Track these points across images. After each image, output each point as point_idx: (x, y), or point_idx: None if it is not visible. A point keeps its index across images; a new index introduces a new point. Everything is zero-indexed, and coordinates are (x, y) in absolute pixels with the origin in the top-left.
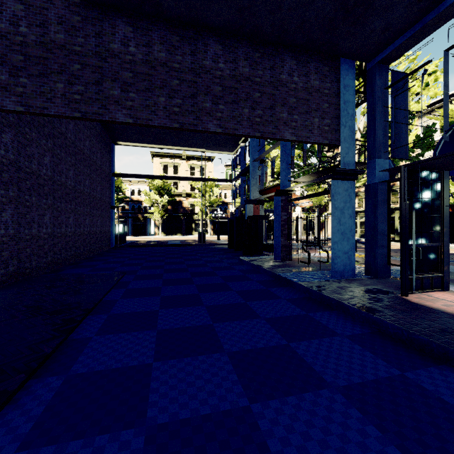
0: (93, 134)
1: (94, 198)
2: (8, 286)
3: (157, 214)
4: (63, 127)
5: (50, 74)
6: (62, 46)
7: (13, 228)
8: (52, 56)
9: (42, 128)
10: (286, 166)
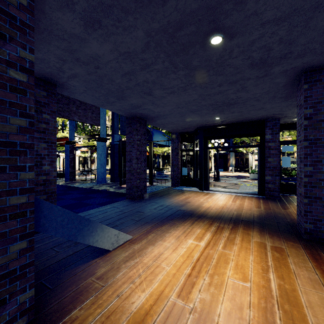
0: None
1: None
2: None
3: None
4: None
5: None
6: None
7: None
8: None
9: None
10: (72, 127)
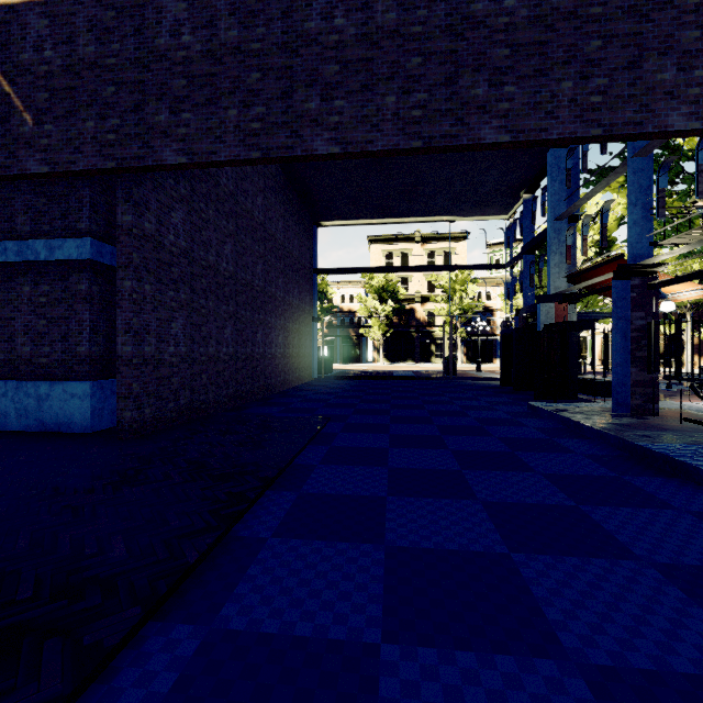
0: (288, 212)
1: (290, 305)
2: (178, 427)
3: (376, 330)
4: (249, 202)
5: (219, 97)
6: (236, 49)
7: (185, 344)
8: (222, 69)
9: (221, 204)
10: (641, 214)
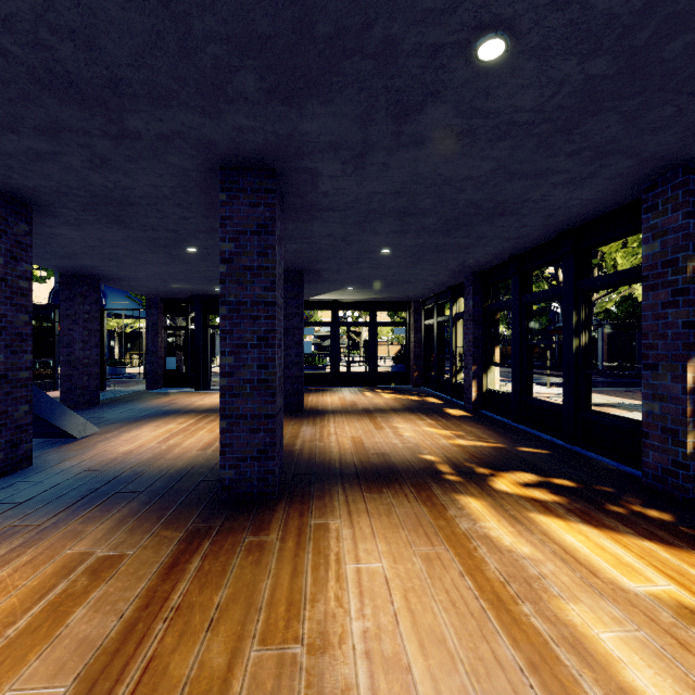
0: None
1: None
2: None
3: None
4: None
5: None
6: None
7: None
8: None
9: None
10: None
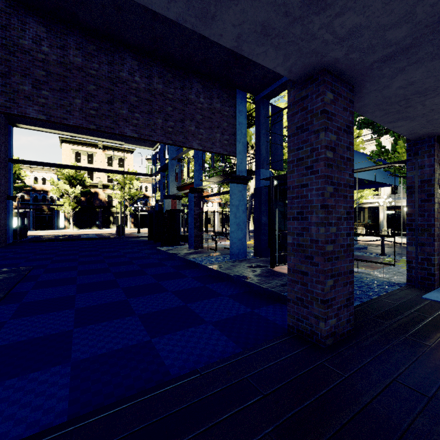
0: None
1: None
2: None
3: (67, 206)
4: None
5: None
6: None
7: None
8: None
9: None
10: (199, 167)
